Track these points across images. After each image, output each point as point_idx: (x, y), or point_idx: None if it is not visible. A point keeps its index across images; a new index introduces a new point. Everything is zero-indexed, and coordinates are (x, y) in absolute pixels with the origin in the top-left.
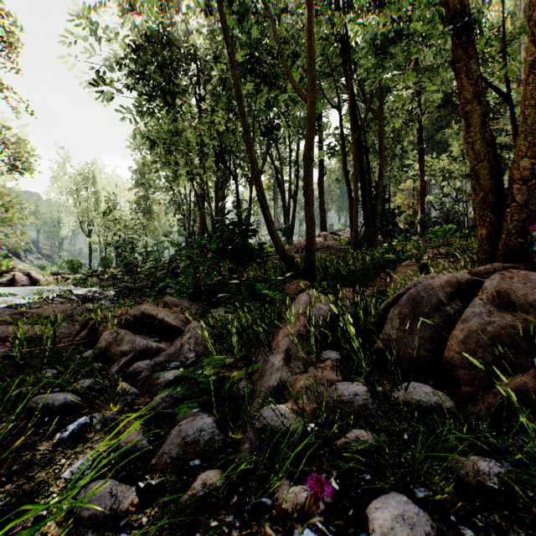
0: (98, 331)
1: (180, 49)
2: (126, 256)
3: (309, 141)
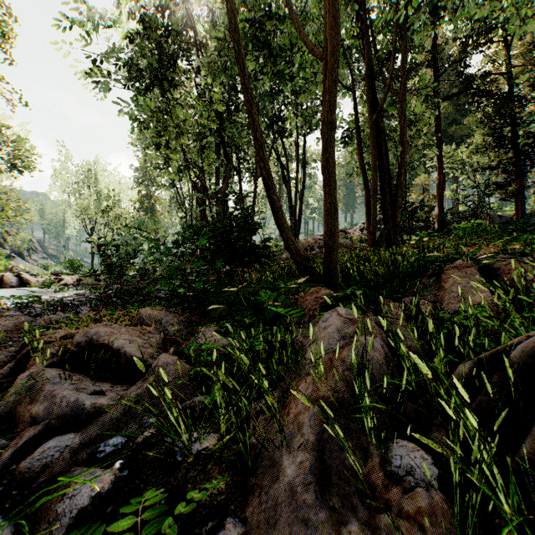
0: (28, 364)
1: (179, 33)
2: (109, 256)
3: (331, 99)
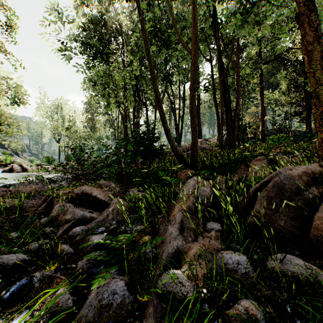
0: (53, 203)
1: (112, 27)
2: (77, 154)
3: (194, 77)
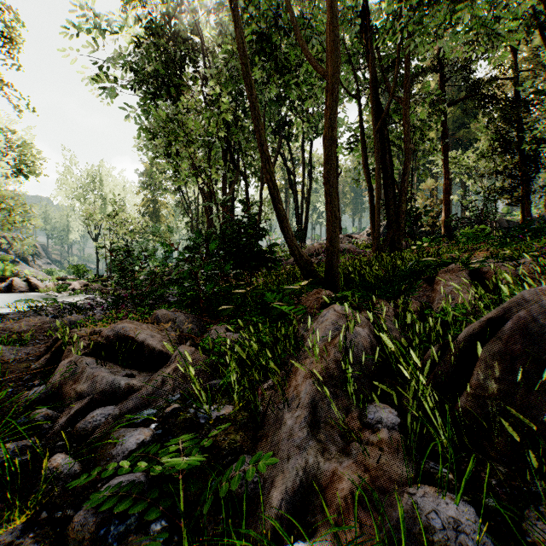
0: (62, 356)
1: (186, 40)
2: (121, 261)
3: (332, 116)
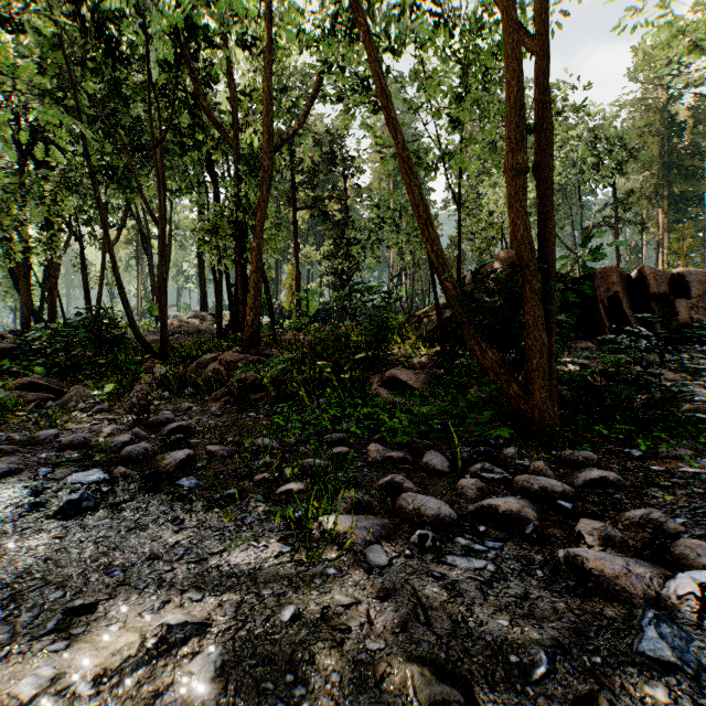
0: None
1: None
2: None
3: (163, 268)
